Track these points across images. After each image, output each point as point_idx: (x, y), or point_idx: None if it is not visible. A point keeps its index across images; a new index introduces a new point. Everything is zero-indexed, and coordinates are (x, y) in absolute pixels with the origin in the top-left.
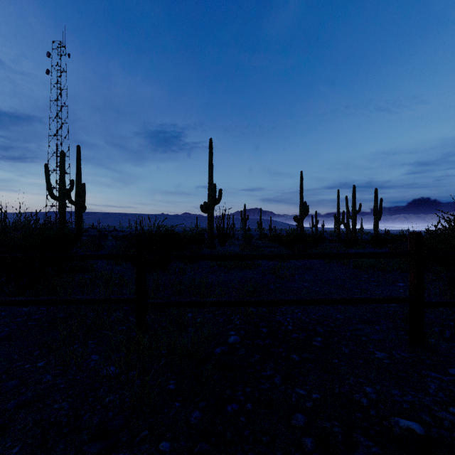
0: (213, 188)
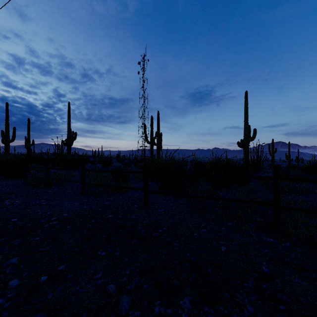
0: (248, 129)
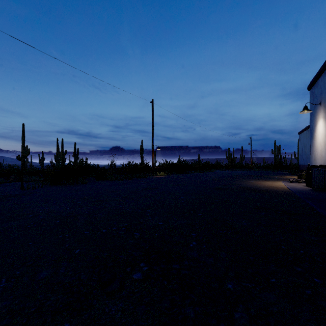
0: None
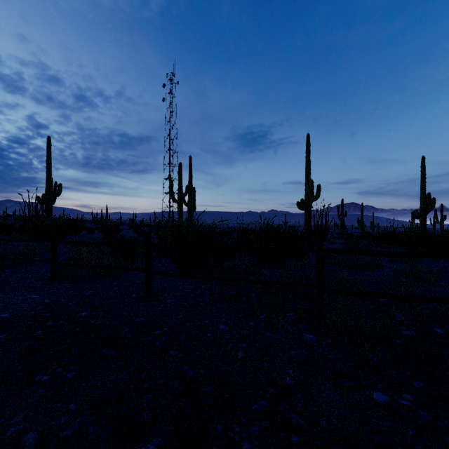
0: (311, 185)
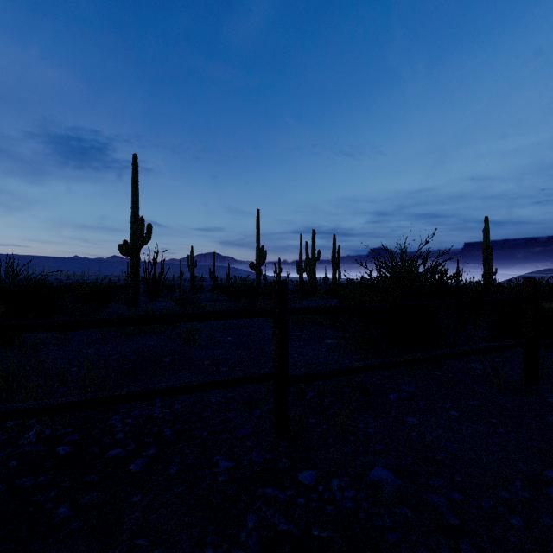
0: (139, 223)
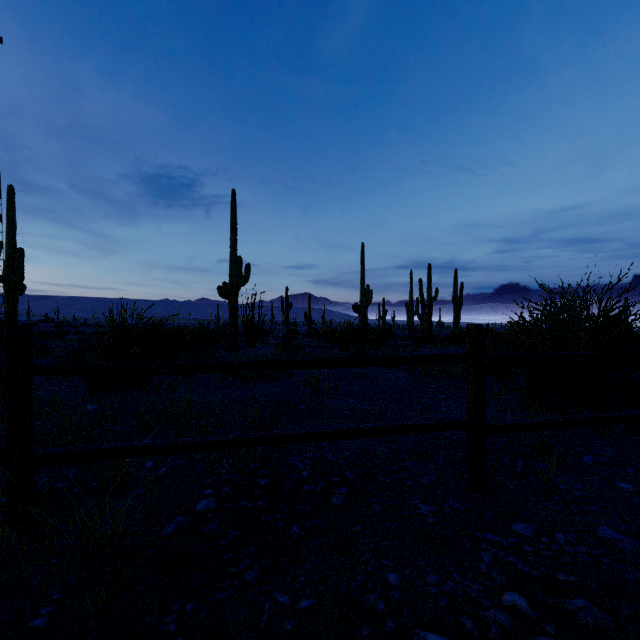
0: (237, 263)
